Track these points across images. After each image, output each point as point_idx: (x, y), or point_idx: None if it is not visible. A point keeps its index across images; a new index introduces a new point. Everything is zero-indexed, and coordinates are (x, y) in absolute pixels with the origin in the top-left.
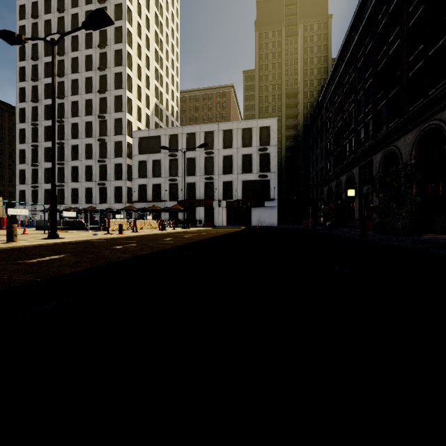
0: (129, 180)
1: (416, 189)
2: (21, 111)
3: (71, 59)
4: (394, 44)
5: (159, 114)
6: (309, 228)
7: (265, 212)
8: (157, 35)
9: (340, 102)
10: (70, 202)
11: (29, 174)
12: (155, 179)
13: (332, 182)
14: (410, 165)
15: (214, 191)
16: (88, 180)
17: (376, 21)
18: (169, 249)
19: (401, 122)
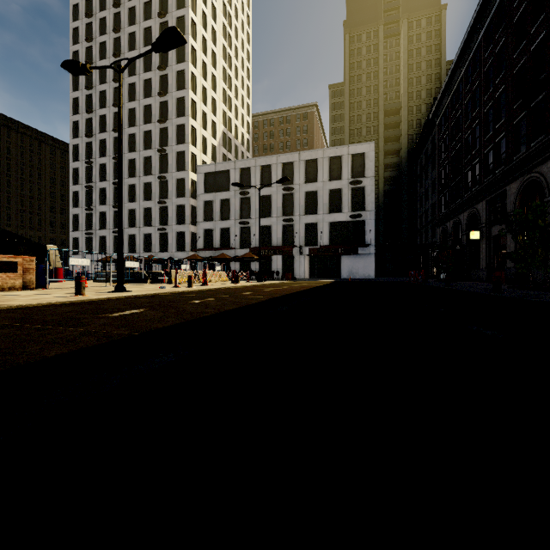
0: (193, 224)
1: None
2: (74, 148)
3: (128, 85)
4: (538, 38)
5: (228, 144)
6: (417, 282)
7: (359, 261)
8: (224, 49)
9: (459, 117)
10: (126, 251)
11: (83, 219)
12: (223, 222)
13: (448, 221)
14: None
15: (294, 235)
16: (146, 225)
17: (511, 8)
18: (255, 304)
19: (548, 140)
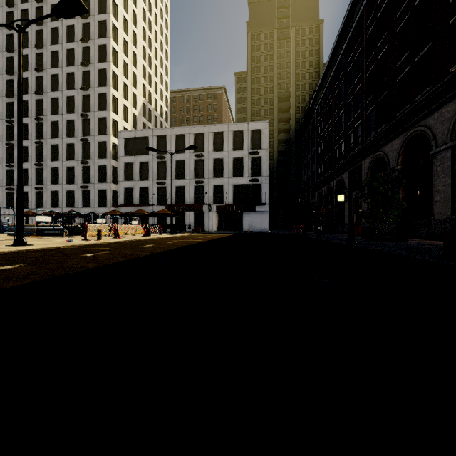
0: (114, 182)
1: (403, 195)
2: None
3: (51, 53)
4: (382, 50)
5: (147, 114)
6: (299, 234)
7: (257, 217)
8: (144, 31)
9: (330, 106)
10: (49, 206)
11: (3, 175)
12: (142, 182)
13: (323, 187)
14: (397, 171)
15: (204, 195)
16: (69, 183)
17: (365, 26)
18: (144, 256)
19: (389, 127)
